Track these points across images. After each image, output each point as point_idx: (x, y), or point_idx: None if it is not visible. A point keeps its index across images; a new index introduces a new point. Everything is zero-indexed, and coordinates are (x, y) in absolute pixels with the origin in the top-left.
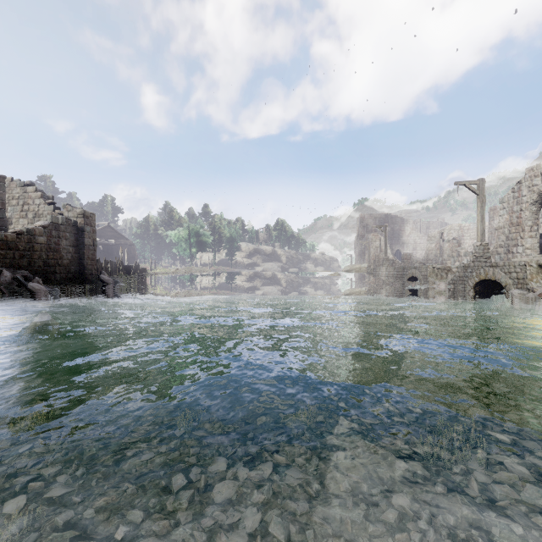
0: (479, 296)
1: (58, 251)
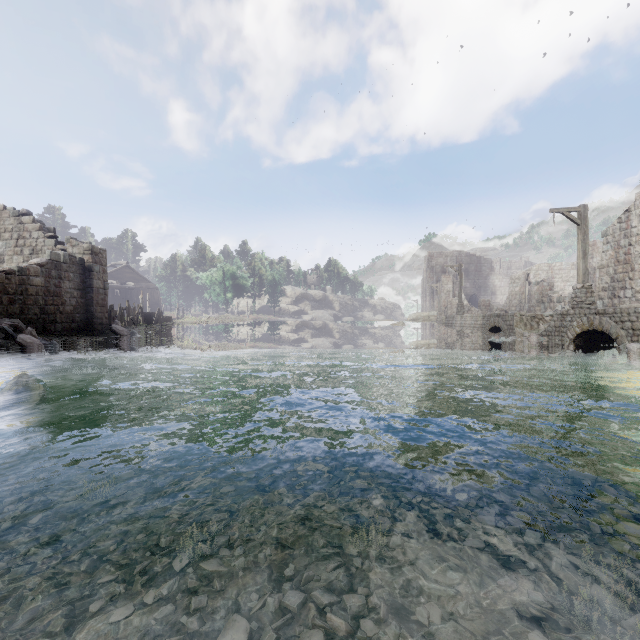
0: (582, 351)
1: (60, 295)
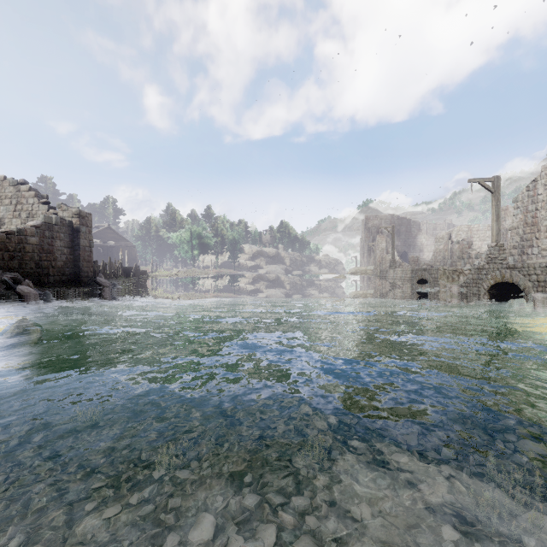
0: (495, 300)
1: (52, 252)
